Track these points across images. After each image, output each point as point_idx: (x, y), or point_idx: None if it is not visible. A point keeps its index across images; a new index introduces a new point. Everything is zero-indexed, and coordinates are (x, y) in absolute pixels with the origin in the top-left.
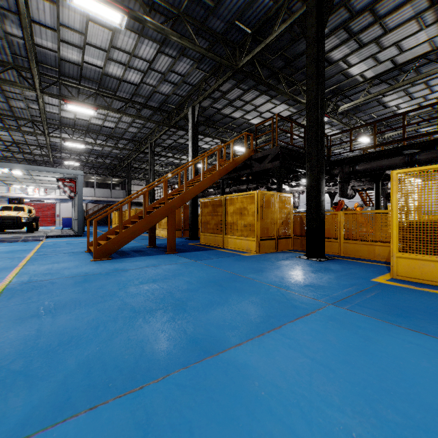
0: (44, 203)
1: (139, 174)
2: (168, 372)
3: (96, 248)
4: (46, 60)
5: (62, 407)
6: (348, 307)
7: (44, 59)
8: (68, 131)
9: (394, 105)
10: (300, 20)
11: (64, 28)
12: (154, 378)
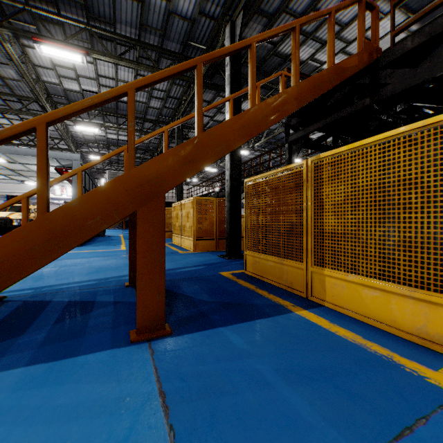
0: None
1: None
2: None
3: None
4: None
5: None
6: None
7: None
8: (83, 114)
9: None
10: None
11: None
12: None
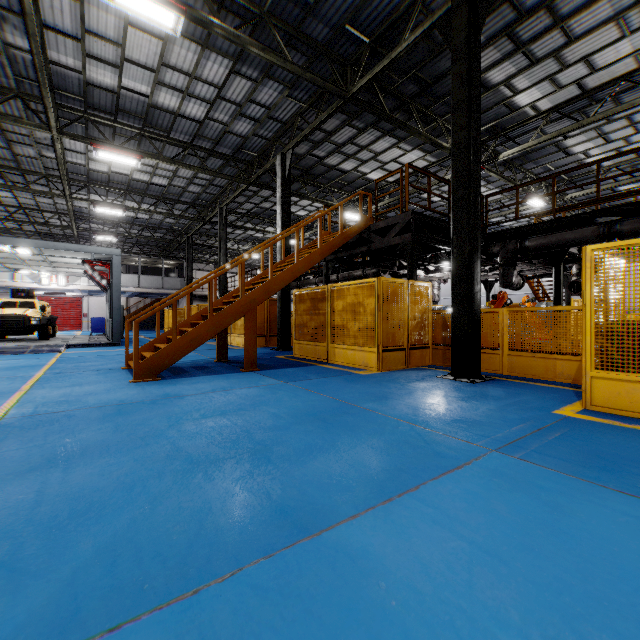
0: (65, 297)
1: (205, 255)
2: (240, 564)
3: (137, 363)
4: (65, 85)
5: (65, 626)
6: (520, 455)
7: (63, 84)
8: (100, 191)
9: (581, 152)
10: (442, 22)
11: (92, 36)
12: (217, 575)
